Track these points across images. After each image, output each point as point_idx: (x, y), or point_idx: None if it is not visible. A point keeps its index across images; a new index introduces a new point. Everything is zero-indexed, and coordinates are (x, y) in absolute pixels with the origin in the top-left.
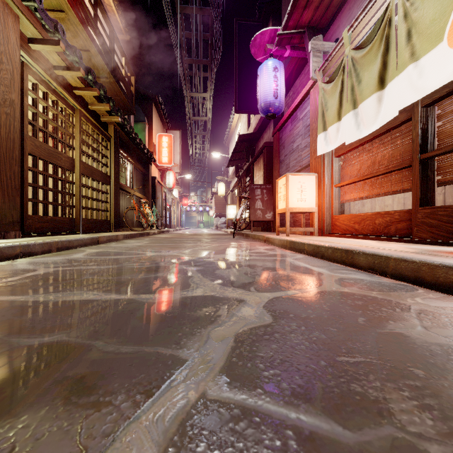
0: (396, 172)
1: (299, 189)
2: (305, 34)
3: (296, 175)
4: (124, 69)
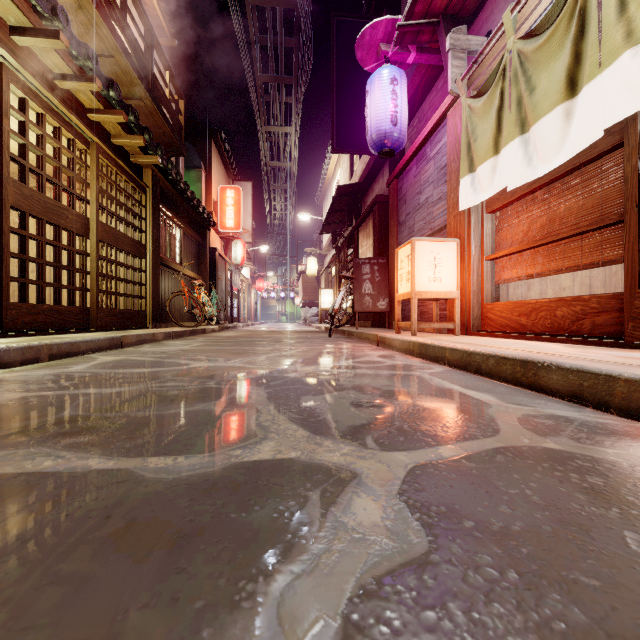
0: (591, 233)
1: (431, 263)
2: (440, 26)
3: (426, 242)
4: (168, 88)
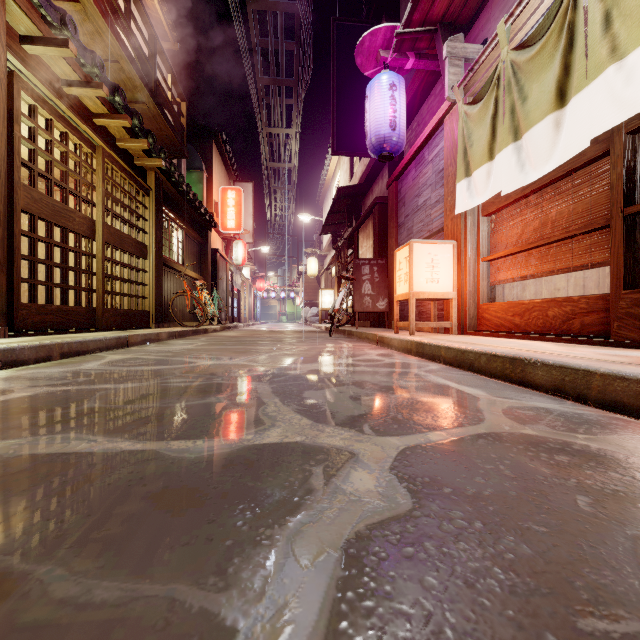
0: (580, 237)
1: (428, 264)
2: (437, 33)
3: (424, 244)
4: (170, 92)
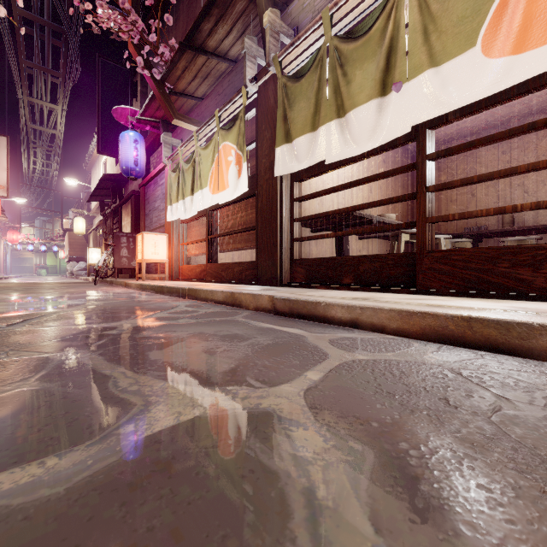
0: (205, 242)
1: (153, 245)
2: (160, 124)
3: (151, 234)
4: None
